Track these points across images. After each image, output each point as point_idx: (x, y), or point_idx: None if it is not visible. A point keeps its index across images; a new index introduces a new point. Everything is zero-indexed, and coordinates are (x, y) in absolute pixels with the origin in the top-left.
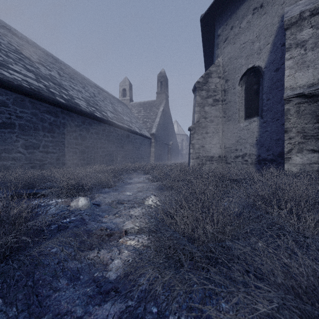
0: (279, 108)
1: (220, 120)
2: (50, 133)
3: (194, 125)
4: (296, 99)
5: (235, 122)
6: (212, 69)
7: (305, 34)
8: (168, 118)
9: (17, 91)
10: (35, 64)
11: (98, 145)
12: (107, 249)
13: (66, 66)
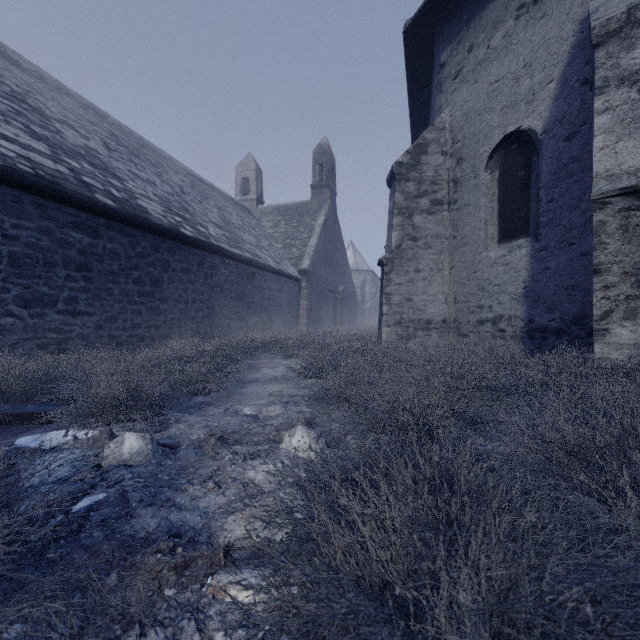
0: (576, 220)
1: (445, 245)
2: (82, 271)
3: (391, 254)
4: (621, 201)
5: (477, 249)
6: (429, 136)
7: None
8: (335, 238)
9: (4, 182)
10: (52, 124)
11: (189, 295)
12: (168, 628)
13: (124, 130)
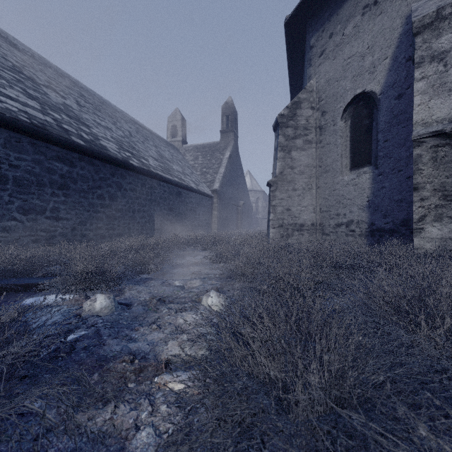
0: (403, 154)
1: (313, 171)
2: (62, 190)
3: (276, 178)
4: (432, 140)
5: (335, 174)
6: (302, 96)
7: (446, 41)
8: (237, 167)
9: (10, 128)
10: (41, 88)
11: (136, 207)
12: (132, 403)
13: (90, 92)
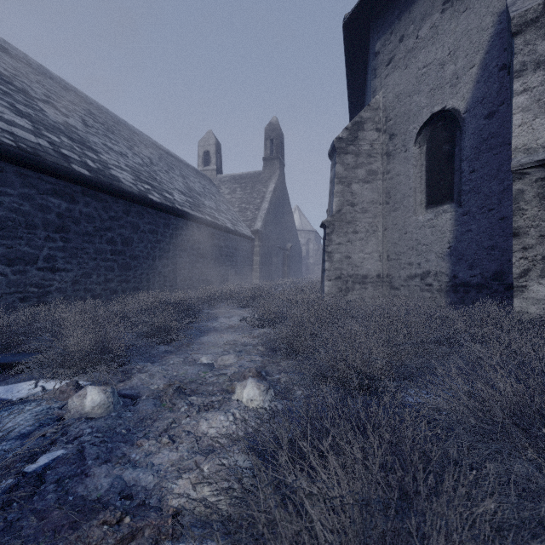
0: (495, 189)
1: (379, 209)
2: (60, 233)
3: (332, 218)
4: (538, 172)
5: (407, 213)
6: (365, 115)
7: None
8: (283, 203)
9: None
10: (36, 103)
11: (156, 253)
12: None
13: (101, 110)
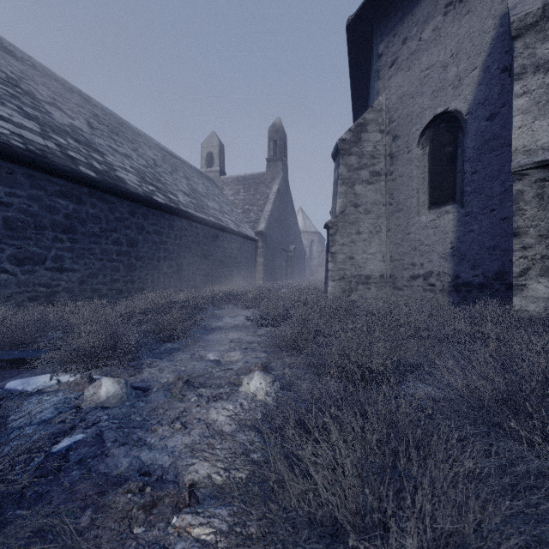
0: (497, 189)
1: (382, 210)
2: (67, 234)
3: (336, 218)
4: (537, 173)
5: (410, 214)
6: (368, 116)
7: None
8: (287, 204)
9: None
10: (42, 106)
11: (161, 254)
12: None
13: (105, 111)
